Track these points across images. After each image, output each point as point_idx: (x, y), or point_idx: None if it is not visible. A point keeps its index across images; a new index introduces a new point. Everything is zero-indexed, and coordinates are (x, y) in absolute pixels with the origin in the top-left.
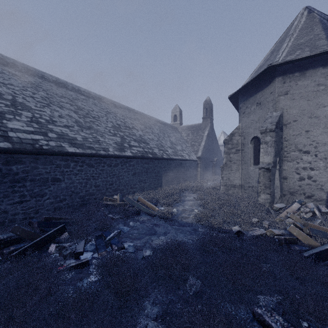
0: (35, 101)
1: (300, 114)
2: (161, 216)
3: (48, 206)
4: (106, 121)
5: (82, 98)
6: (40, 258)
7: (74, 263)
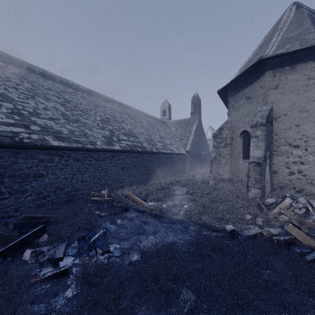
0: (18, 92)
1: (290, 108)
2: (150, 213)
3: (30, 204)
4: (95, 114)
5: (70, 91)
6: (11, 268)
7: (51, 273)
